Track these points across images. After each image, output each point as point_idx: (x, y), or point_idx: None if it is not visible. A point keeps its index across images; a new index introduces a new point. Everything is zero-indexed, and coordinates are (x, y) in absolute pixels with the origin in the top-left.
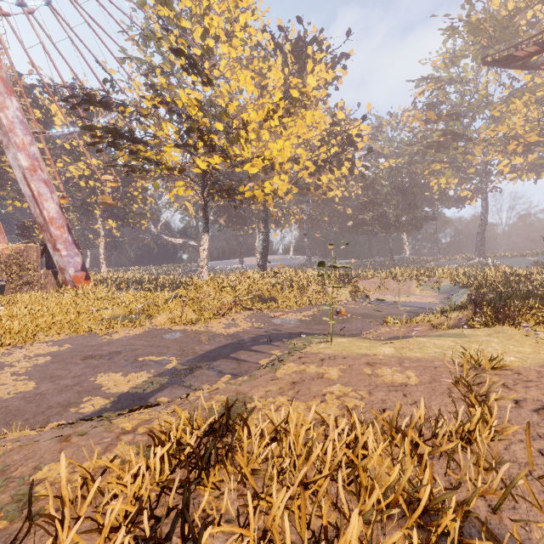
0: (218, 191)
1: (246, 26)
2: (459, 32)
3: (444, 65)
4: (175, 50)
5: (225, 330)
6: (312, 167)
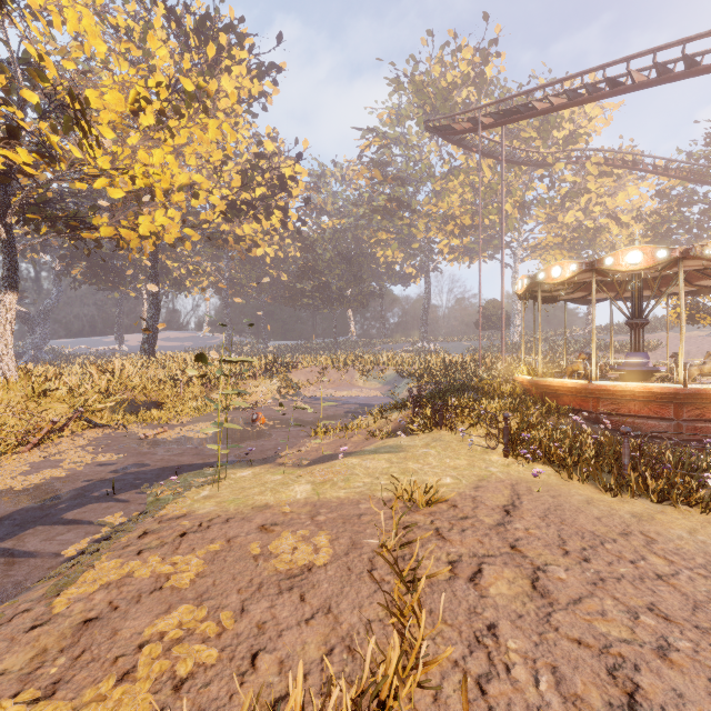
0: (47, 219)
1: None
2: (404, 89)
3: (390, 120)
4: None
5: (24, 478)
6: (220, 205)
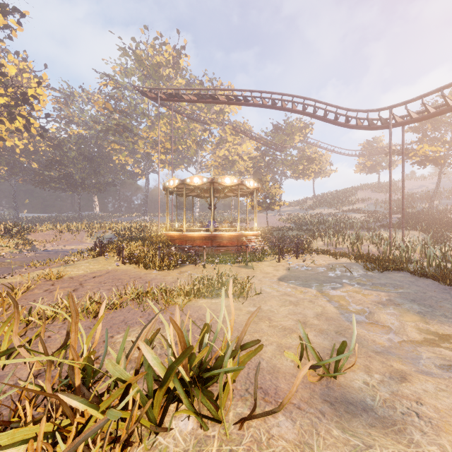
0: None
1: None
2: (130, 56)
3: (120, 73)
4: None
5: None
6: None
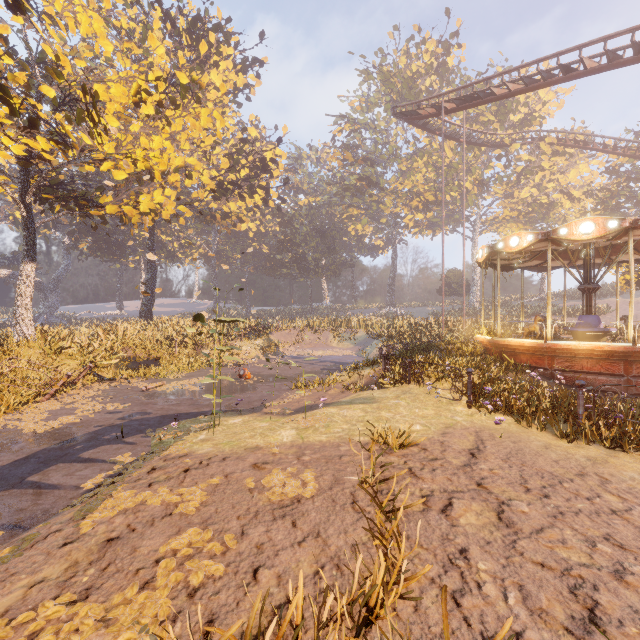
0: (60, 198)
1: None
2: (373, 79)
3: (360, 107)
4: None
5: (45, 423)
6: (210, 185)
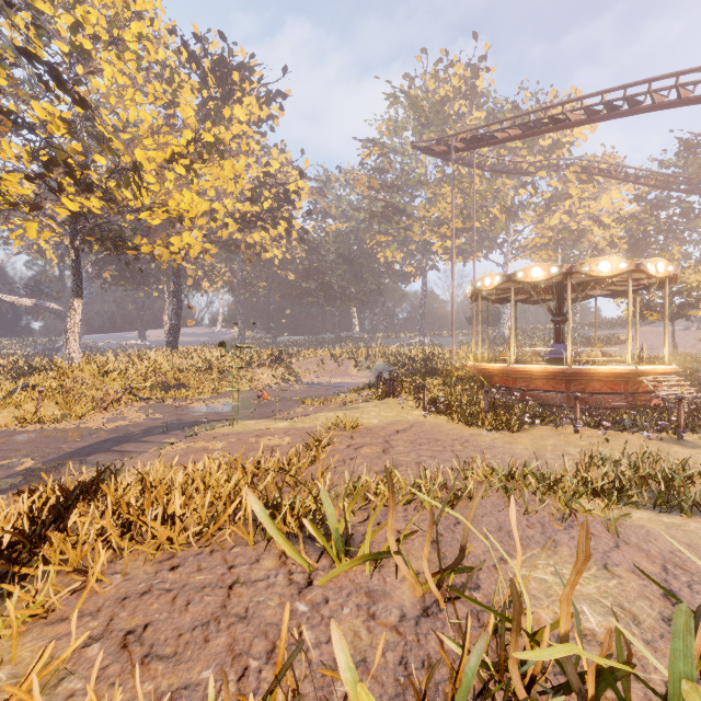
0: (100, 240)
1: (140, 38)
2: (401, 103)
3: (388, 132)
4: (27, 56)
5: (107, 424)
6: (234, 226)
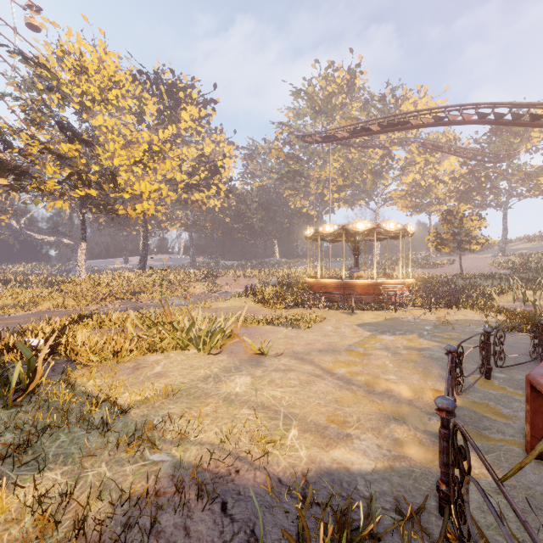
0: (96, 206)
1: (117, 98)
2: (302, 97)
3: (293, 117)
4: (60, 128)
5: (99, 309)
6: (174, 196)
